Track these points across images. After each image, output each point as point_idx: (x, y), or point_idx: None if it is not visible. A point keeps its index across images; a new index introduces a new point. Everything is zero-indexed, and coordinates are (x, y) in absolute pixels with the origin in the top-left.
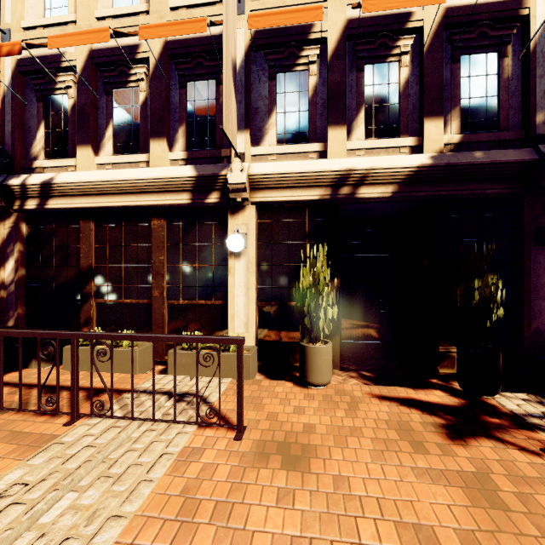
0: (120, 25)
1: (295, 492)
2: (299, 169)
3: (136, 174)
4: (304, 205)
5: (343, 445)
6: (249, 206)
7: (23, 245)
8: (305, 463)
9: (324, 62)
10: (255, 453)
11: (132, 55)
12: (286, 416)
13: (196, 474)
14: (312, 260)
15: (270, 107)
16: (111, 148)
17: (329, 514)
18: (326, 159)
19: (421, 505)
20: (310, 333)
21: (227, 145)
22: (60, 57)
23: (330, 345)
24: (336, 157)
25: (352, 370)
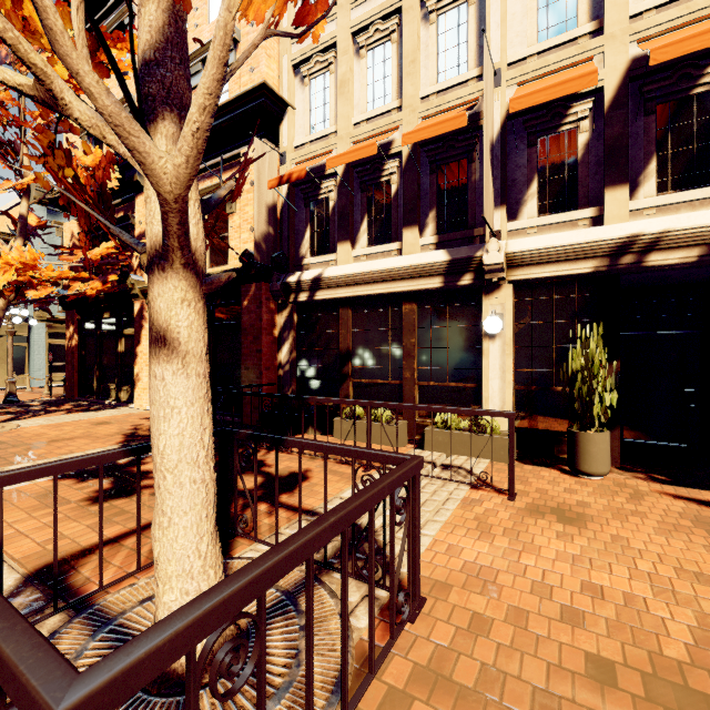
0: (375, 127)
1: (572, 537)
2: (566, 241)
3: (391, 263)
4: (572, 280)
5: (622, 521)
6: (505, 285)
7: (295, 332)
8: (580, 524)
9: (599, 114)
10: (529, 511)
11: (385, 152)
12: (556, 494)
13: (481, 513)
14: (584, 341)
15: (529, 177)
16: (366, 240)
17: (607, 553)
18: (601, 226)
19: (708, 567)
20: (581, 420)
21: (480, 223)
22: (325, 167)
23: (607, 434)
24: (615, 222)
25: (638, 471)
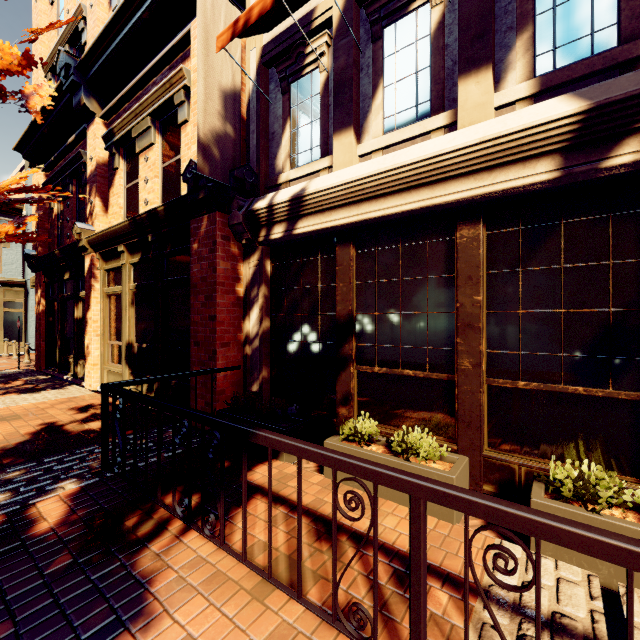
0: None
1: None
2: None
3: (436, 146)
4: None
5: None
6: None
7: (267, 288)
8: None
9: None
10: None
11: None
12: None
13: None
14: None
15: None
16: (381, 124)
17: None
18: None
19: None
20: None
21: None
22: (311, 15)
23: None
24: None
25: None
